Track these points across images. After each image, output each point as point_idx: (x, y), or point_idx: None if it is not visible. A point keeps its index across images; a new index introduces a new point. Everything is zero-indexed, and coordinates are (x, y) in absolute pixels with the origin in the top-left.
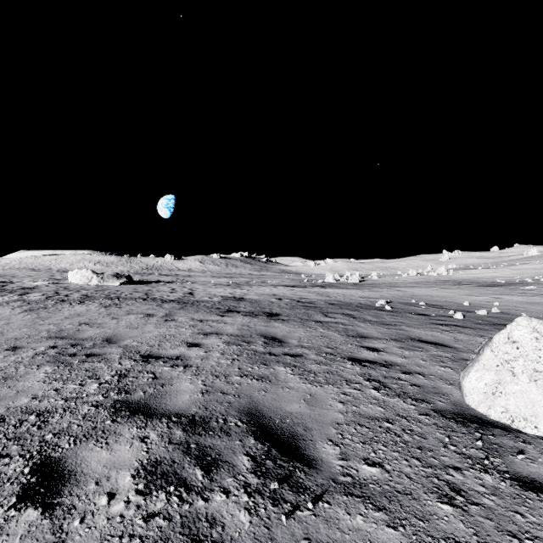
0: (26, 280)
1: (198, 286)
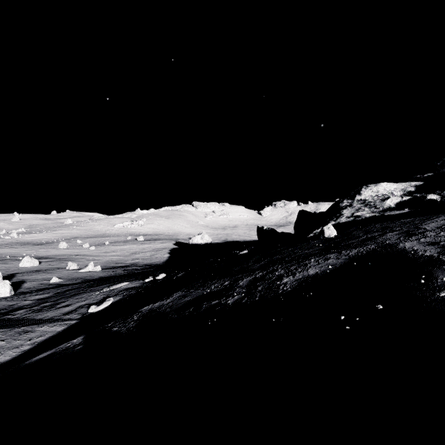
0: None
1: None
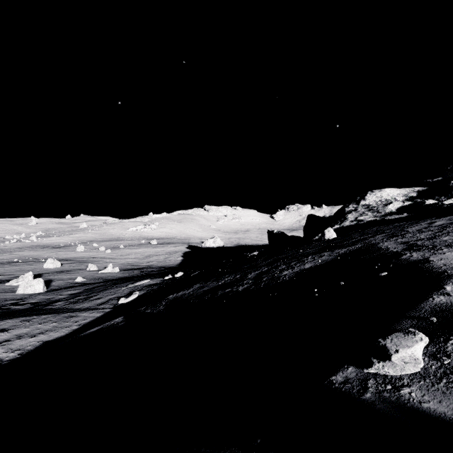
0: None
1: None
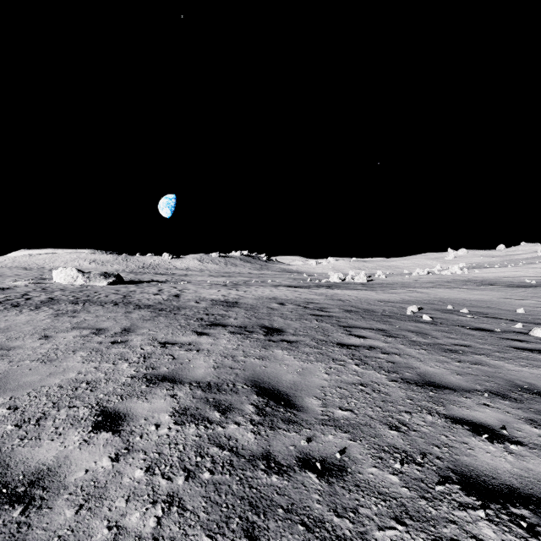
0: (9, 279)
1: (190, 286)
